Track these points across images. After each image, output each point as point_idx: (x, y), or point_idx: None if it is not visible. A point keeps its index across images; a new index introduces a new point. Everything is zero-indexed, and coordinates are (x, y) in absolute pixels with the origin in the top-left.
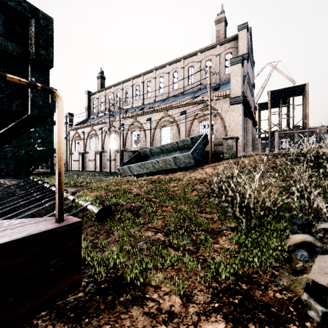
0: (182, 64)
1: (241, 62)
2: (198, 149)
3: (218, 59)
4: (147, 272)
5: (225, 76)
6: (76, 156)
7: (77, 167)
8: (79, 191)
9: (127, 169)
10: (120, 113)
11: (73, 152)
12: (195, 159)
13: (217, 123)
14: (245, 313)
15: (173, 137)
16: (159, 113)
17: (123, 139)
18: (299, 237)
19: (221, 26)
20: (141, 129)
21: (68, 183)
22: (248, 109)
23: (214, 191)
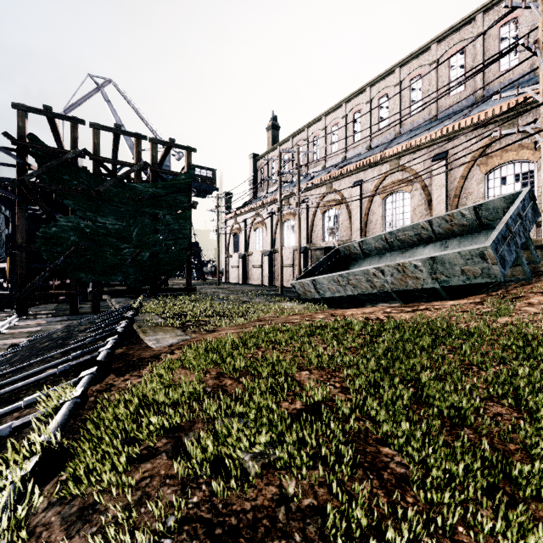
0: (434, 55)
1: None
2: (509, 233)
3: None
4: None
5: None
6: (235, 260)
7: (236, 277)
8: (161, 357)
9: (311, 286)
10: (300, 174)
11: (231, 255)
12: (503, 262)
13: None
14: None
15: (413, 215)
16: (379, 167)
17: (307, 228)
18: None
19: None
20: (342, 206)
21: (191, 315)
22: None
23: None
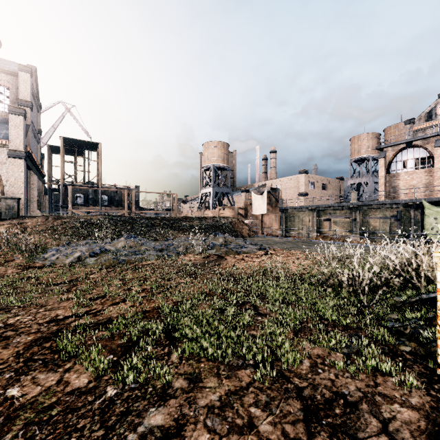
0: None
1: (24, 116)
2: None
3: None
4: None
5: None
6: None
7: None
8: None
9: None
10: None
11: None
12: None
13: None
14: (28, 268)
15: None
16: None
17: None
18: (51, 253)
19: None
20: None
21: None
22: (32, 162)
23: (4, 244)
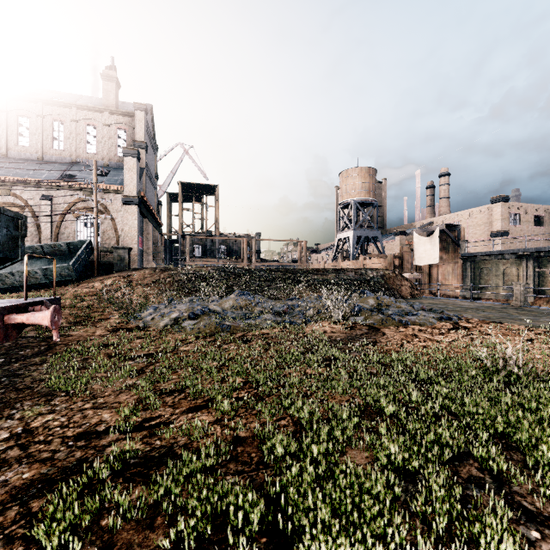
0: (40, 111)
1: (137, 157)
2: (80, 259)
3: (106, 131)
4: (68, 333)
5: (118, 158)
6: None
7: None
8: None
9: None
10: None
11: None
12: (77, 271)
13: (105, 223)
14: (118, 330)
15: None
16: None
17: None
18: (149, 311)
19: (111, 86)
20: None
21: None
22: (147, 209)
23: (104, 299)
